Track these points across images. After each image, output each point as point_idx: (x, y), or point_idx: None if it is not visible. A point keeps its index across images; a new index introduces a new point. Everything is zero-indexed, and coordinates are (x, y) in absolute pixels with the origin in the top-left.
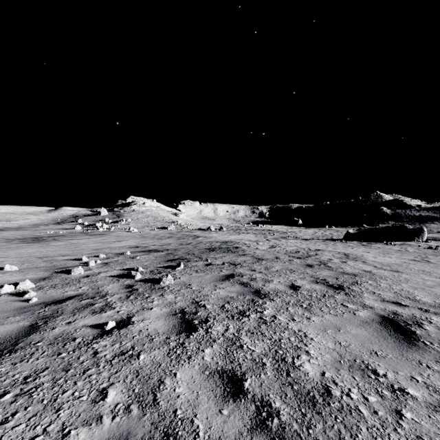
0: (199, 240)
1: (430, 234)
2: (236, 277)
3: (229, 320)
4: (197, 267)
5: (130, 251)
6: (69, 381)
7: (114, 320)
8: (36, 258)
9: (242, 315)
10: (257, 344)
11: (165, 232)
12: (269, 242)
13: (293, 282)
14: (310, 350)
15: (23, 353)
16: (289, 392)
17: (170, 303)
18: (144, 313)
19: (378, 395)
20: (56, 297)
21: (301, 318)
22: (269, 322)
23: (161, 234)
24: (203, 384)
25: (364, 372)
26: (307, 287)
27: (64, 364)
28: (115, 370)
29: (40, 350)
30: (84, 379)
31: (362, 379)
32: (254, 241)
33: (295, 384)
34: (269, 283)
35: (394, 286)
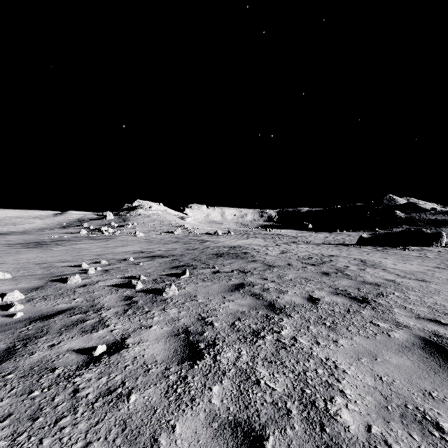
0: (206, 245)
1: (447, 238)
2: (246, 287)
3: (241, 343)
4: (204, 274)
5: (133, 257)
6: (32, 438)
7: (105, 343)
8: (33, 265)
9: (256, 337)
10: (277, 378)
11: (171, 236)
12: (279, 247)
13: (311, 294)
14: (345, 389)
15: None
16: None
17: (172, 320)
18: (142, 332)
19: None
20: (45, 311)
21: (326, 341)
22: (288, 346)
23: (167, 238)
24: (209, 445)
25: (422, 425)
26: (327, 299)
27: (33, 409)
28: (96, 419)
29: (9, 386)
30: (54, 435)
31: (423, 438)
32: (263, 246)
33: (335, 447)
34: (284, 295)
35: (425, 299)
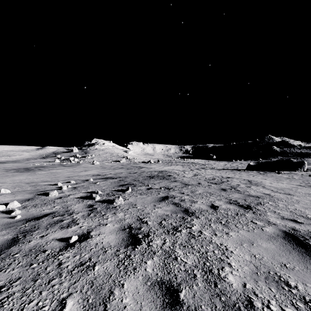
0: (142, 170)
1: (308, 165)
2: (169, 198)
3: (166, 235)
4: (141, 190)
5: (93, 178)
6: (35, 291)
7: (77, 234)
8: (24, 184)
9: (175, 231)
10: (188, 256)
11: (118, 164)
12: (193, 171)
13: (213, 203)
14: (231, 263)
15: (3, 263)
16: (218, 303)
17: (120, 220)
18: (100, 228)
19: (294, 307)
20: (35, 214)
21: (221, 233)
22: (196, 236)
23: (115, 165)
24: (145, 295)
25: (278, 283)
26: (223, 206)
27: (34, 274)
28: (74, 280)
29: (17, 261)
30: (48, 289)
31: (278, 290)
32: (181, 171)
33: (223, 295)
34: (195, 203)
35: (289, 206)
